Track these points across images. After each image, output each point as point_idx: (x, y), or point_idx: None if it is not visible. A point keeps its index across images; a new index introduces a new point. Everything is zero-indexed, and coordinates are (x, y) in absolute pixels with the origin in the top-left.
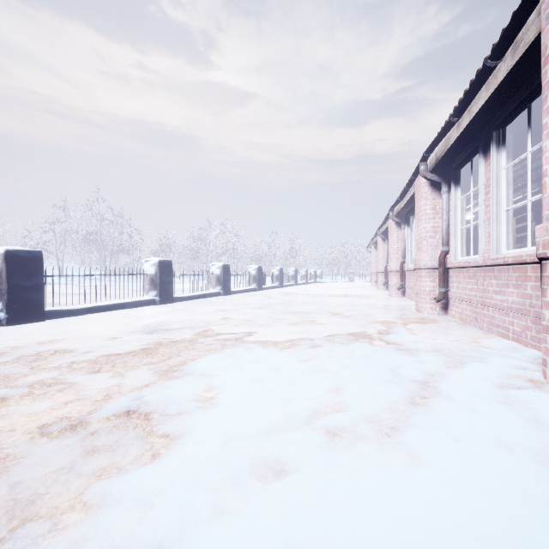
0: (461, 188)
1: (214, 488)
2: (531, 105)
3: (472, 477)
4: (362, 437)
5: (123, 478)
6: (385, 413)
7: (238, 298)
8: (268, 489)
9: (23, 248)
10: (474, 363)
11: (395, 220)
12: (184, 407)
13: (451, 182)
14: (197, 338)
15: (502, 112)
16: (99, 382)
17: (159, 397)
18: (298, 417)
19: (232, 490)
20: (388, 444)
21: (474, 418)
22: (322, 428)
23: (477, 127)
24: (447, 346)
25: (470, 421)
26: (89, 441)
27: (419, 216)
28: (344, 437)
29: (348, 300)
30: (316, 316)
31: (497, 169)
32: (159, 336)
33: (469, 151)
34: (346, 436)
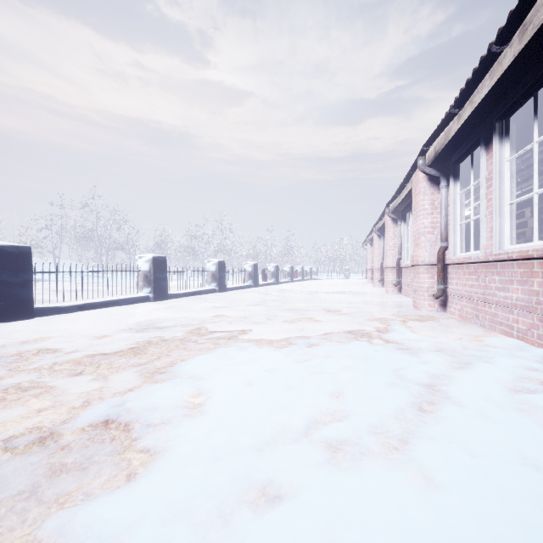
0: (461, 182)
1: (196, 521)
2: (537, 93)
3: (500, 506)
4: (367, 452)
5: (88, 507)
6: (391, 423)
7: (234, 294)
8: (259, 523)
9: (11, 243)
10: (481, 364)
11: (392, 217)
12: (168, 415)
13: (450, 176)
14: (189, 336)
15: (505, 102)
16: (80, 385)
17: (143, 404)
18: (294, 427)
19: (216, 524)
20: (397, 462)
21: (491, 428)
22: (322, 441)
23: (478, 118)
24: (450, 345)
25: (487, 432)
26: (58, 457)
27: (417, 211)
28: (347, 453)
29: (344, 297)
30: (313, 314)
31: (500, 161)
32: (150, 335)
33: (470, 144)
34: (350, 451)
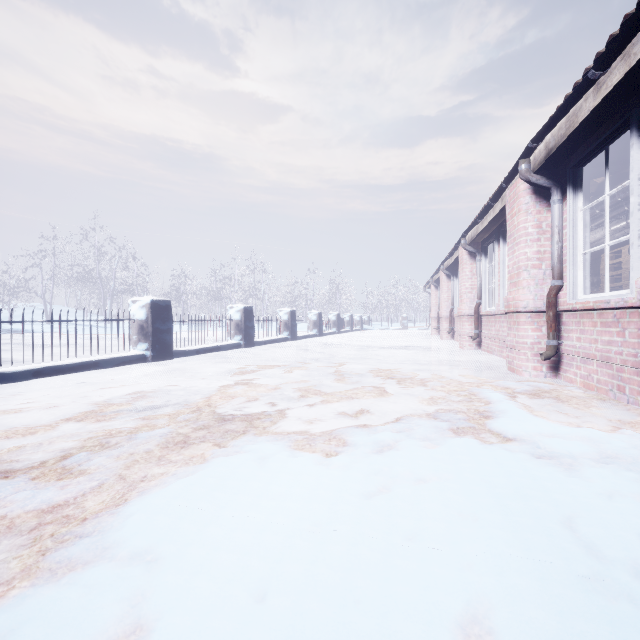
0: (584, 194)
1: None
2: None
3: None
4: None
5: None
6: None
7: (264, 350)
8: None
9: None
10: None
11: (469, 250)
12: None
13: (568, 185)
14: (178, 429)
15: None
16: None
17: None
18: None
19: None
20: None
21: None
22: None
23: (629, 88)
24: (616, 446)
25: None
26: None
27: (516, 238)
28: None
29: (409, 354)
30: (372, 381)
31: None
32: (117, 424)
33: (607, 132)
34: None
